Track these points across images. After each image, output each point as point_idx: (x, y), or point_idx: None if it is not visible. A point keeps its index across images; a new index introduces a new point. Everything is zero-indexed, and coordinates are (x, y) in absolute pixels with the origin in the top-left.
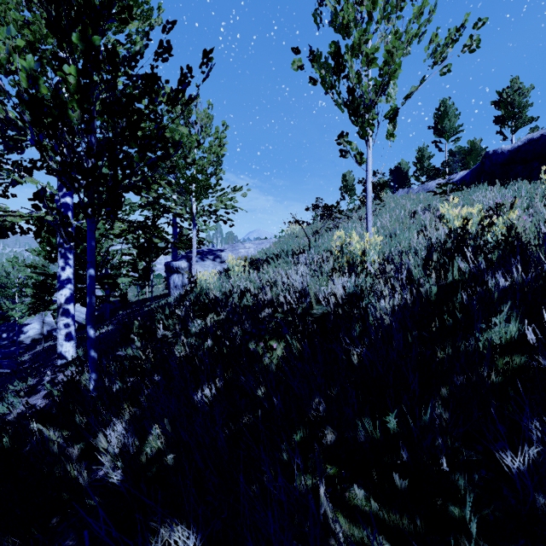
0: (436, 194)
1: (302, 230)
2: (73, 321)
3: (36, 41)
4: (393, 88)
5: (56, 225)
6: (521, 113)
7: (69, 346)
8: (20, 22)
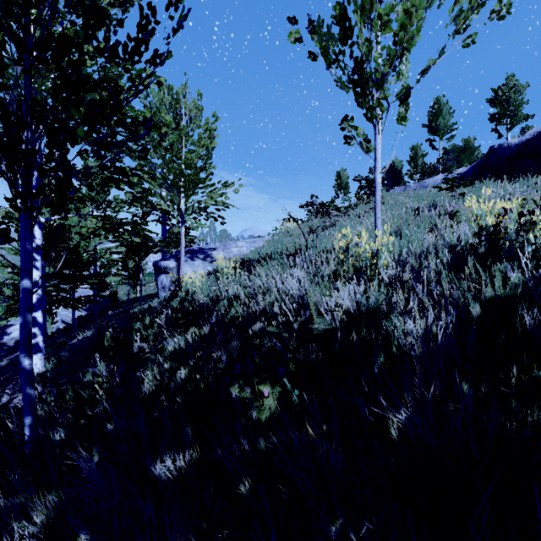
0: (442, 189)
1: (297, 228)
2: (41, 330)
3: None
4: (405, 64)
5: None
6: (517, 110)
7: (36, 359)
8: None
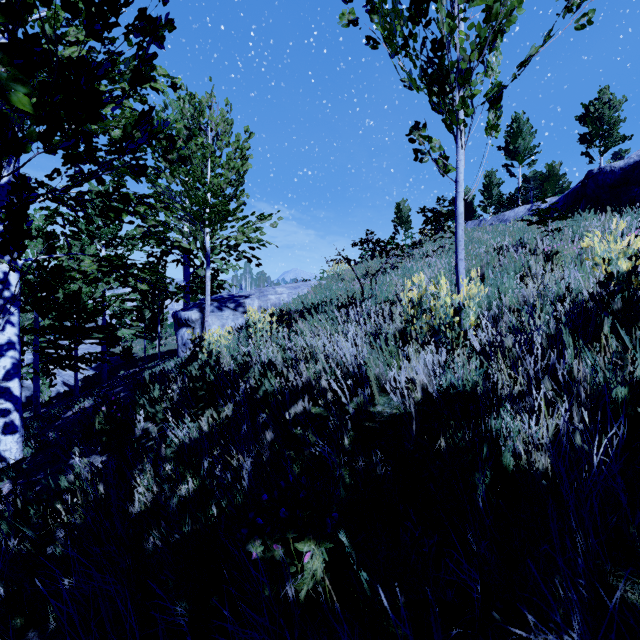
0: (532, 223)
1: (349, 271)
2: (18, 404)
3: None
4: (496, 55)
5: None
6: (612, 130)
7: (11, 442)
8: None
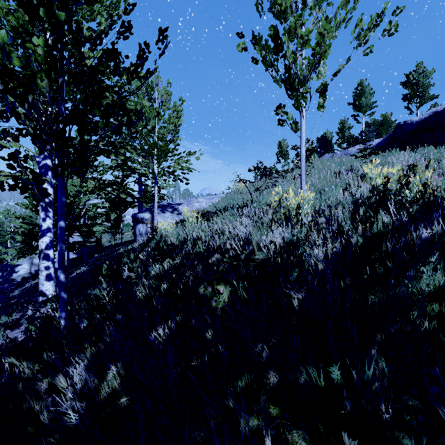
0: (357, 157)
1: (245, 188)
2: (53, 264)
3: (19, 26)
4: (323, 67)
5: (30, 183)
6: (425, 91)
7: (49, 285)
8: (5, 10)
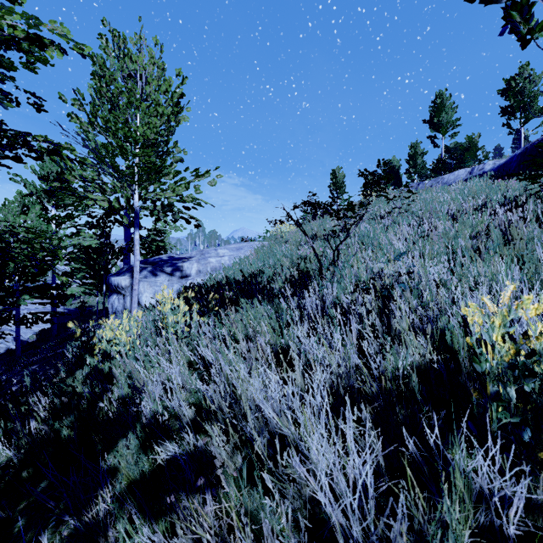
0: (526, 177)
1: (293, 233)
2: None
3: None
4: None
5: None
6: (532, 102)
7: None
8: None
